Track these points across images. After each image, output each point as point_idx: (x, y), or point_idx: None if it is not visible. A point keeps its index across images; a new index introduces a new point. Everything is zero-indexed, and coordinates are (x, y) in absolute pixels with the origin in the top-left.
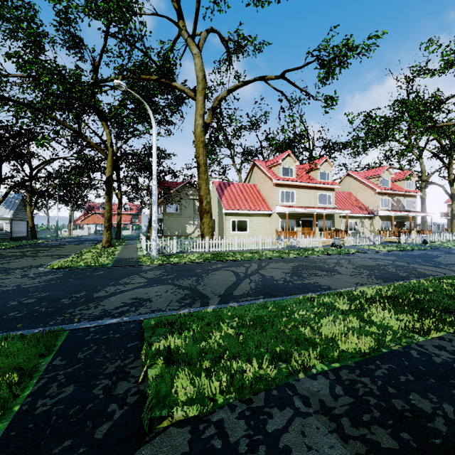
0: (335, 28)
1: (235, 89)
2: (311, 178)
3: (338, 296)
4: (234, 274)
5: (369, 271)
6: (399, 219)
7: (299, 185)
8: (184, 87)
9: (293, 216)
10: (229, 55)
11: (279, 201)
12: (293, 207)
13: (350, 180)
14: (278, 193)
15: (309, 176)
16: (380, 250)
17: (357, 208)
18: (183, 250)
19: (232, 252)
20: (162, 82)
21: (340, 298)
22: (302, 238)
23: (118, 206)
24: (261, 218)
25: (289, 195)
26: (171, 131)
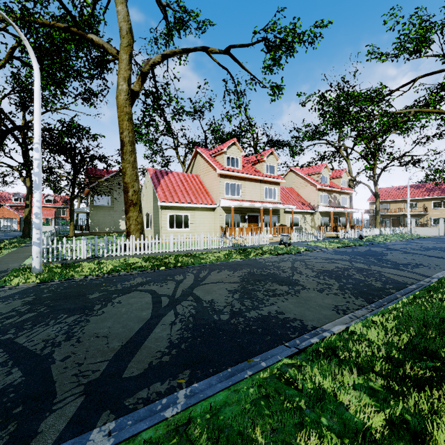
0: (282, 10)
1: (172, 55)
2: (257, 170)
3: (334, 363)
4: (153, 299)
5: (337, 282)
6: (336, 215)
7: (245, 178)
8: (103, 41)
9: (239, 211)
10: (167, 23)
11: (223, 194)
12: (240, 201)
13: (292, 176)
14: (223, 184)
15: (255, 169)
16: (327, 247)
17: (300, 204)
18: (96, 255)
19: (165, 255)
20: (73, 33)
21: (341, 369)
22: (249, 235)
23: (26, 196)
24: (204, 213)
25: (235, 187)
26: (92, 102)
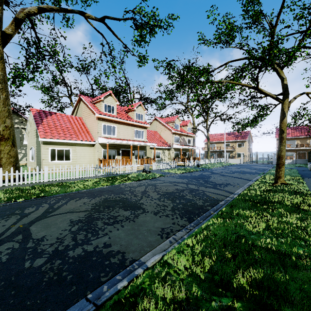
0: (146, 0)
1: (49, 10)
2: (129, 117)
3: None
4: None
5: (172, 203)
6: (184, 150)
7: (119, 121)
8: None
9: (115, 147)
10: None
11: (101, 133)
12: (113, 139)
13: (156, 123)
14: (100, 125)
15: (128, 115)
16: (176, 173)
17: (161, 142)
18: None
19: (35, 186)
20: None
21: None
22: (120, 165)
23: None
24: (84, 148)
25: (111, 128)
26: None
